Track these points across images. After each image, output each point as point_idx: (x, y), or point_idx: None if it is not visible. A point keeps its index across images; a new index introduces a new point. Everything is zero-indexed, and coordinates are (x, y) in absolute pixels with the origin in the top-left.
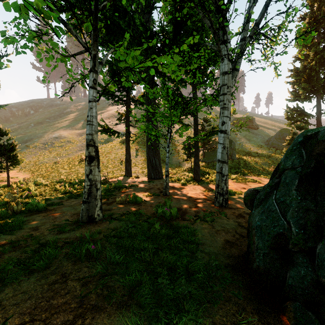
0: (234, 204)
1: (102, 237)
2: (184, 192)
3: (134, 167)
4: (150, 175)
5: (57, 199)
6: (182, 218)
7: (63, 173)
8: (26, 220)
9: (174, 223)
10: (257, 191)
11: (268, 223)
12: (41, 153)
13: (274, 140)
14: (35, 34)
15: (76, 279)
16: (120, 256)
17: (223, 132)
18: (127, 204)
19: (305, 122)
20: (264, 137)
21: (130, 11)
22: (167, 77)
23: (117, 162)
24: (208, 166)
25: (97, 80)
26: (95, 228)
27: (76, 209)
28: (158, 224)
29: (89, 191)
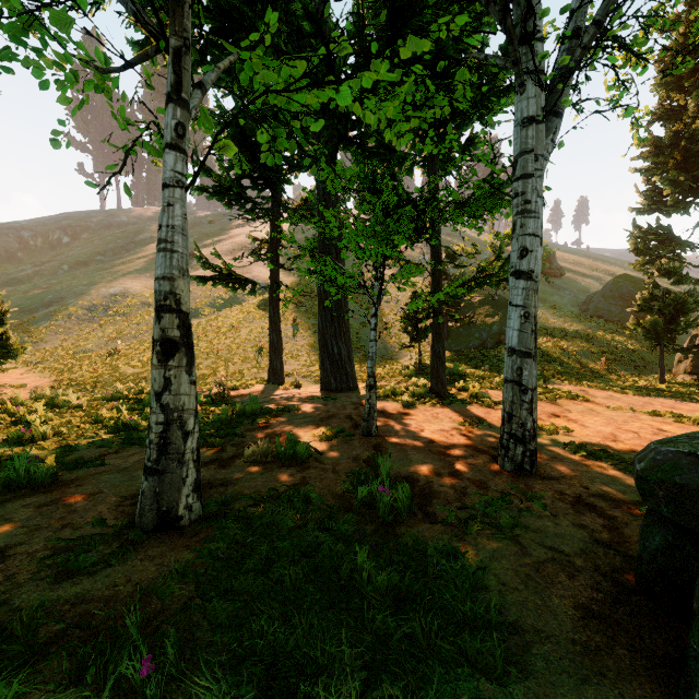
0: (551, 465)
1: (192, 595)
2: (412, 426)
3: (289, 361)
4: (326, 382)
5: (95, 449)
6: (425, 512)
7: (127, 375)
8: None
9: (407, 535)
10: (694, 456)
11: None
12: (81, 330)
13: (600, 301)
14: (19, 5)
15: None
16: None
17: (523, 277)
18: (272, 465)
19: (677, 260)
20: (576, 295)
21: None
22: (369, 151)
23: (250, 351)
24: (459, 360)
25: (186, 129)
26: (174, 554)
27: (135, 482)
28: (364, 550)
29: (163, 439)
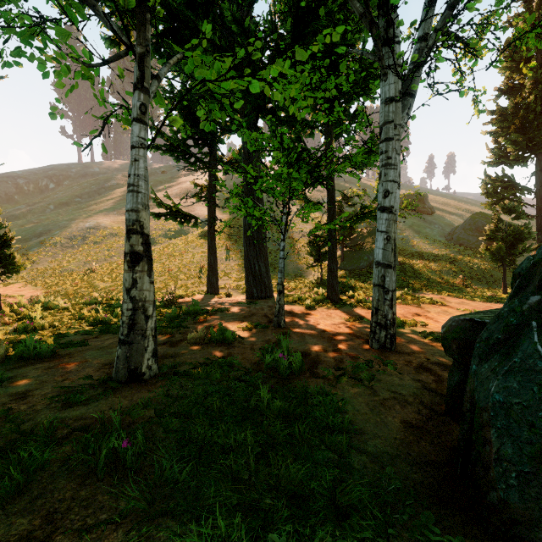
0: (406, 345)
1: (152, 415)
2: (311, 321)
3: (223, 278)
4: (250, 291)
5: (80, 335)
6: (312, 372)
7: (100, 288)
8: (9, 377)
9: (297, 384)
10: (473, 321)
11: (527, 399)
12: (65, 255)
13: (461, 232)
14: (30, 21)
15: (76, 529)
16: (182, 465)
17: (386, 211)
18: (208, 345)
19: (517, 201)
20: (444, 228)
21: (215, 5)
22: (281, 119)
23: (193, 270)
24: (351, 277)
25: (147, 108)
26: (140, 394)
27: (110, 355)
28: (265, 388)
29: (131, 320)
